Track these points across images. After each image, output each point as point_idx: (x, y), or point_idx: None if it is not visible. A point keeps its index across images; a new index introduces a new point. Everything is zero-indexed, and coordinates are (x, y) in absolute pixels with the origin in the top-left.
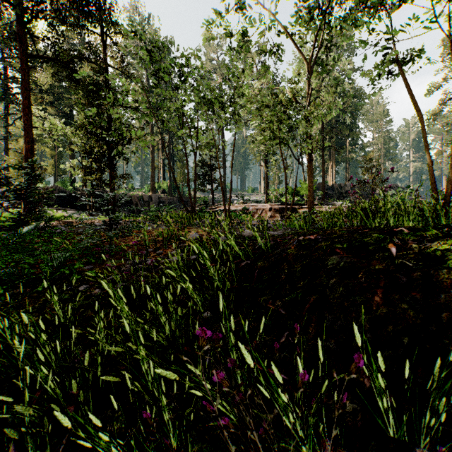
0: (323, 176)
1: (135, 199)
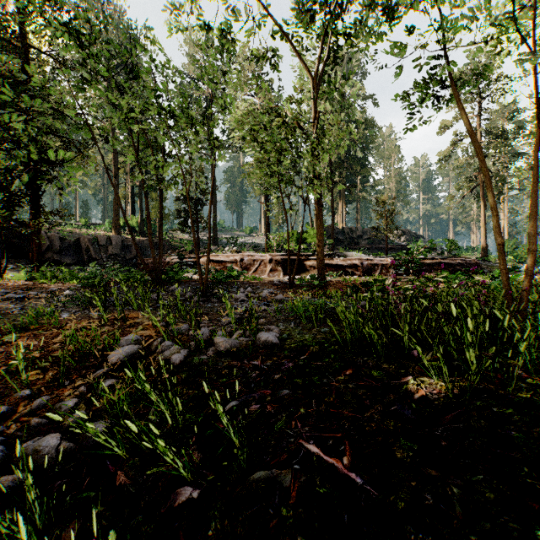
0: (332, 219)
1: (85, 242)
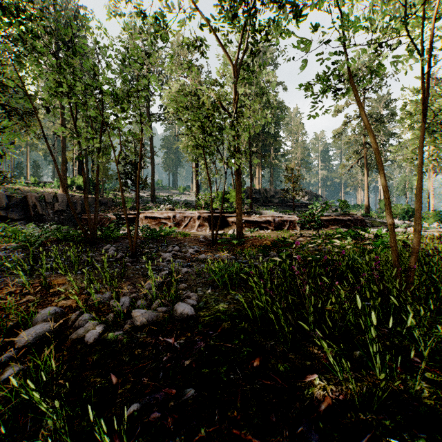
0: (251, 181)
1: (32, 199)
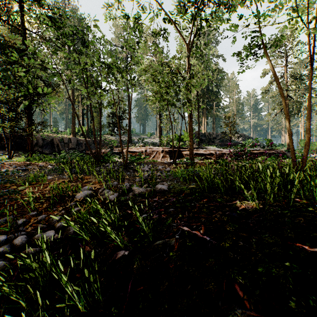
0: (198, 127)
1: (56, 141)
